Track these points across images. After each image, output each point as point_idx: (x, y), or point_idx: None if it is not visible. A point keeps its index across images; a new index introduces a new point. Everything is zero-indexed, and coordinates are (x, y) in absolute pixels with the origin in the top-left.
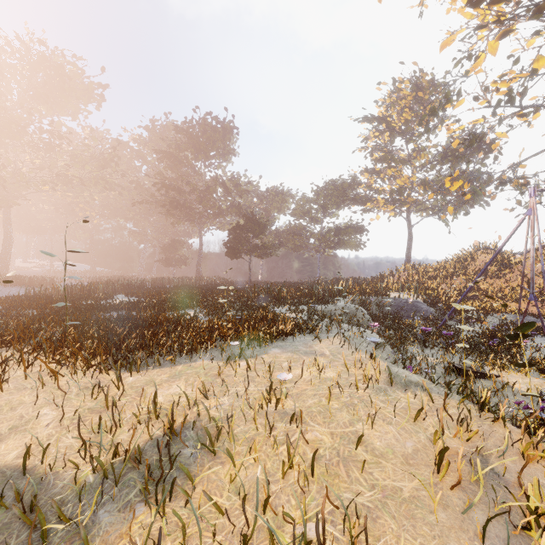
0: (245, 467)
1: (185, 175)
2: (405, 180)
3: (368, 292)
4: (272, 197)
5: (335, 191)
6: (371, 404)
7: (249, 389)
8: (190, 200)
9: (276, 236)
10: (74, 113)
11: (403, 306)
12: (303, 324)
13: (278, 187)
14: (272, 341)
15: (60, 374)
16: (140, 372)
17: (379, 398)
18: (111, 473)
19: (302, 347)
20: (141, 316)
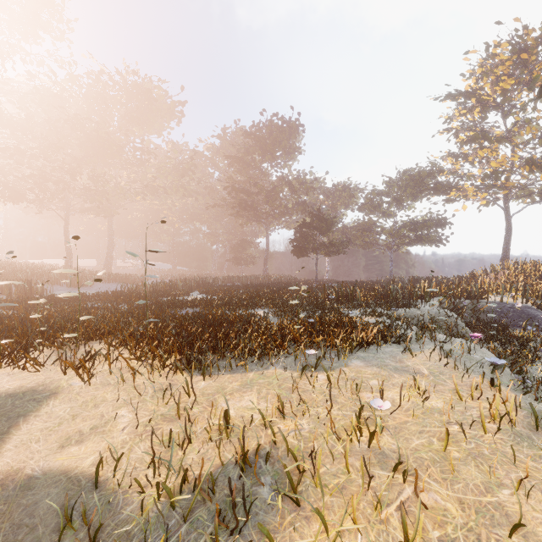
0: (341, 539)
1: (252, 178)
2: (502, 162)
3: (457, 294)
4: (339, 193)
5: (411, 181)
6: (515, 460)
7: (332, 412)
8: (257, 201)
9: (343, 233)
10: (159, 131)
11: (507, 313)
12: (387, 331)
13: (346, 182)
14: (351, 350)
15: (138, 372)
16: (211, 377)
17: (523, 451)
18: (179, 504)
19: (390, 360)
20: (213, 314)
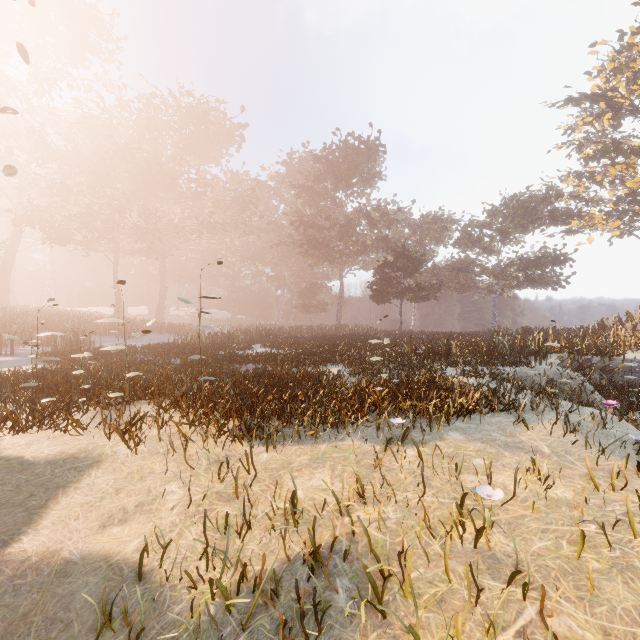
0: None
1: (324, 210)
2: None
3: (583, 349)
4: (428, 226)
5: (520, 208)
6: None
7: (425, 499)
8: (329, 237)
9: (433, 274)
10: (217, 159)
11: None
12: (493, 396)
13: (437, 212)
14: (447, 419)
15: (191, 439)
16: (275, 449)
17: None
18: (237, 607)
19: (498, 433)
20: (278, 372)
